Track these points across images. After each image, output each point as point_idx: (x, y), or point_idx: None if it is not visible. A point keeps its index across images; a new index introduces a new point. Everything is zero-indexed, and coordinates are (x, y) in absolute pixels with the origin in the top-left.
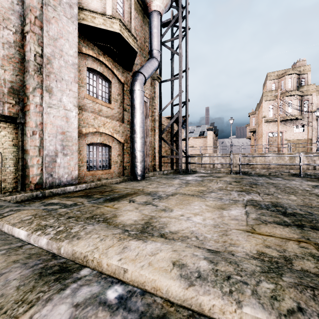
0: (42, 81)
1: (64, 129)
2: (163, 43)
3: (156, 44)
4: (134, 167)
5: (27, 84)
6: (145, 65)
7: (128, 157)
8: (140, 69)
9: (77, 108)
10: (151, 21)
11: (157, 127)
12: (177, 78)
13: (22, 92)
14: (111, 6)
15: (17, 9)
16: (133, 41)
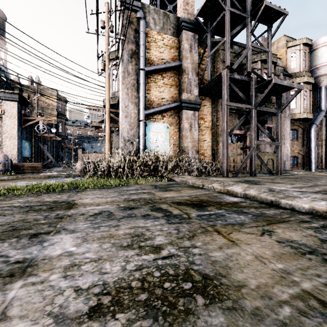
0: (282, 142)
1: (287, 153)
2: None
3: (323, 102)
4: (310, 166)
5: None
6: (316, 118)
7: (305, 161)
8: (313, 121)
9: (289, 146)
10: (319, 91)
11: (324, 144)
12: None
13: None
14: (302, 109)
15: None
16: (311, 115)
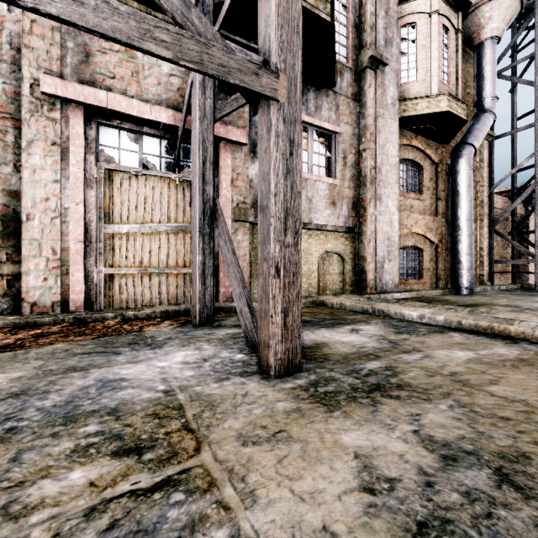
0: (374, 192)
1: (389, 234)
2: (497, 73)
3: (490, 88)
4: (457, 277)
5: (363, 197)
6: (473, 129)
7: (443, 263)
8: (465, 138)
9: (398, 211)
10: (479, 57)
11: (486, 215)
12: (530, 125)
13: (358, 205)
14: (437, 83)
15: (356, 132)
16: (462, 108)
